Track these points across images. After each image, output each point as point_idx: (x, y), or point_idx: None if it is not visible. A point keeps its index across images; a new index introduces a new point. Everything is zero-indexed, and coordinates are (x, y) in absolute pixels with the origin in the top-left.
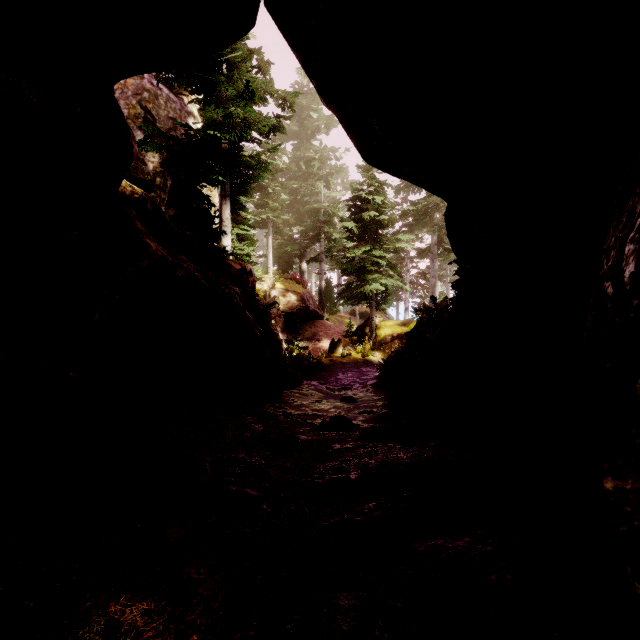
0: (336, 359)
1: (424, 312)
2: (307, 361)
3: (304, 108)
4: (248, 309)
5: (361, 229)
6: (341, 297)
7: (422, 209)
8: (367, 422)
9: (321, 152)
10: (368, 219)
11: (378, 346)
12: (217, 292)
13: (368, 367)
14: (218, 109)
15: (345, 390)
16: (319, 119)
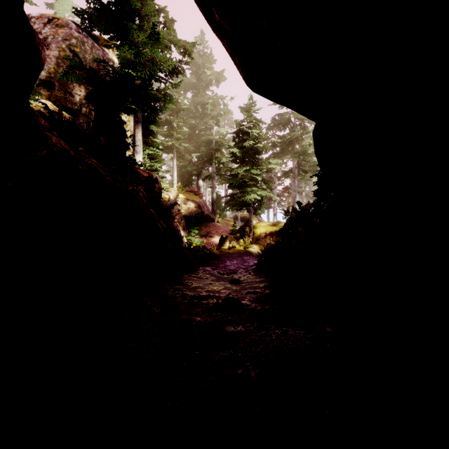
0: (224, 250)
1: (292, 214)
2: (202, 252)
3: (200, 66)
4: (154, 210)
5: (243, 154)
6: (228, 204)
7: (286, 142)
8: (254, 302)
9: (213, 98)
10: (248, 147)
11: (255, 241)
12: (121, 188)
13: (248, 256)
14: (131, 50)
15: (232, 274)
16: (211, 74)
